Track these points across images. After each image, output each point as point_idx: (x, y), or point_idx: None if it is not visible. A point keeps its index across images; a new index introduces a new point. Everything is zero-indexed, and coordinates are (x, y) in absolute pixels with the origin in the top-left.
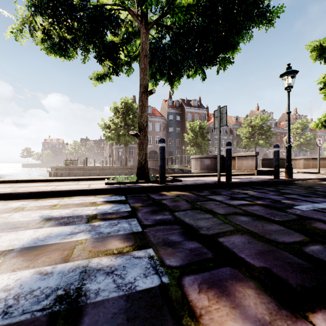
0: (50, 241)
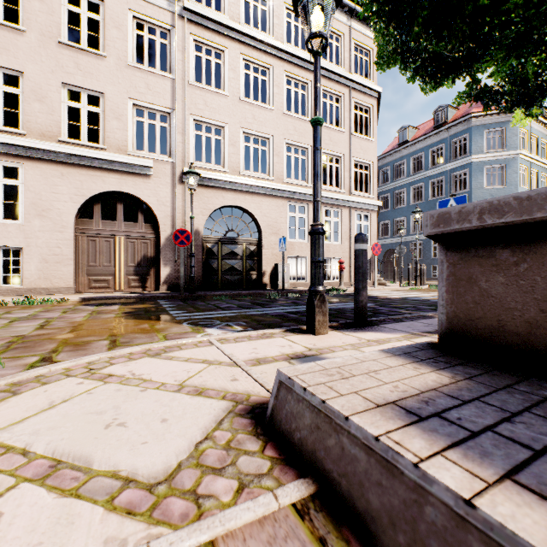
0: None
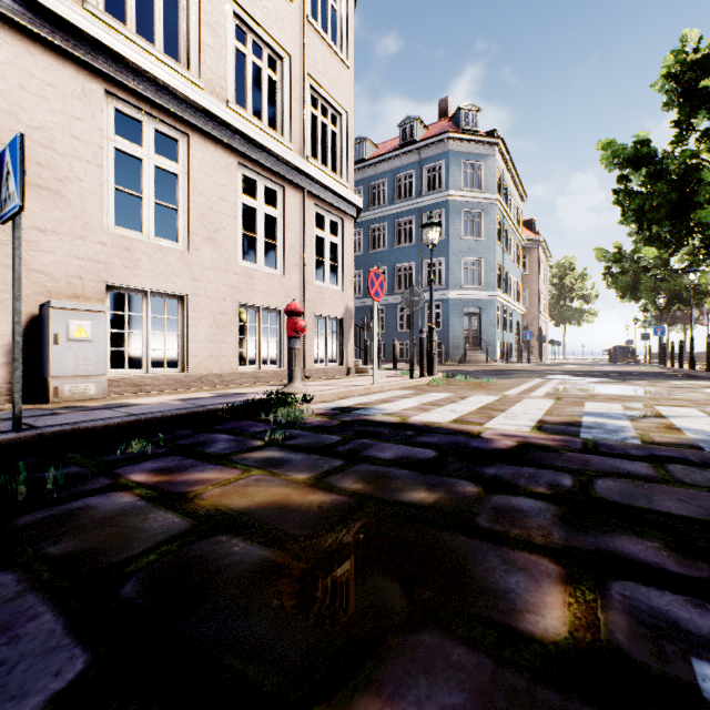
0: (688, 431)
